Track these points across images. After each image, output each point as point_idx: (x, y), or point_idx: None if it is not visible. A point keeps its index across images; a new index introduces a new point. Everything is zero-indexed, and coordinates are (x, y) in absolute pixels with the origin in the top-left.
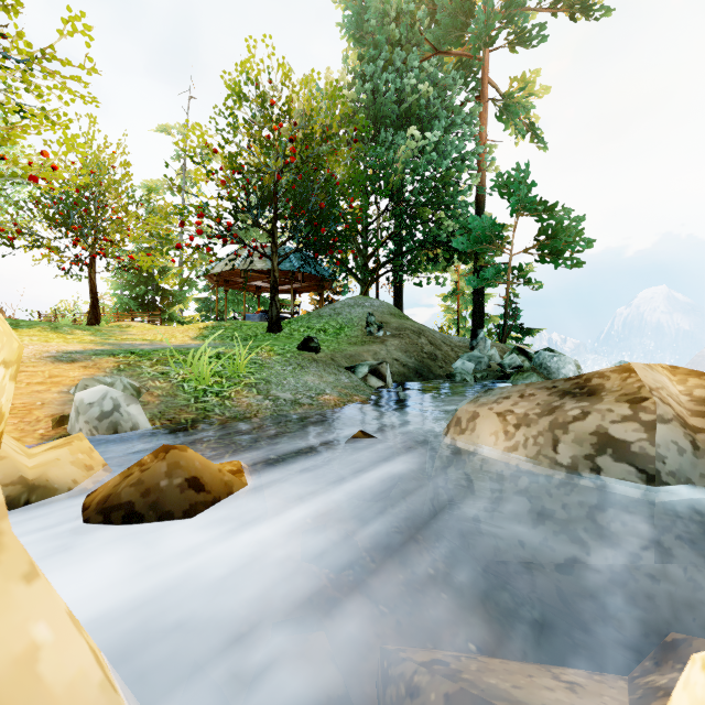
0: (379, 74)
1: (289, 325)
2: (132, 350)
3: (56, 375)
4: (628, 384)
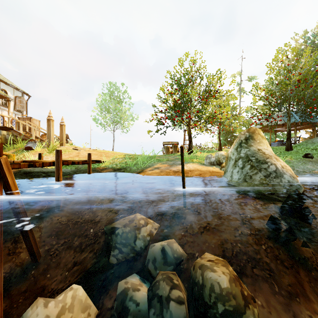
0: None
1: (295, 147)
2: None
3: None
4: None
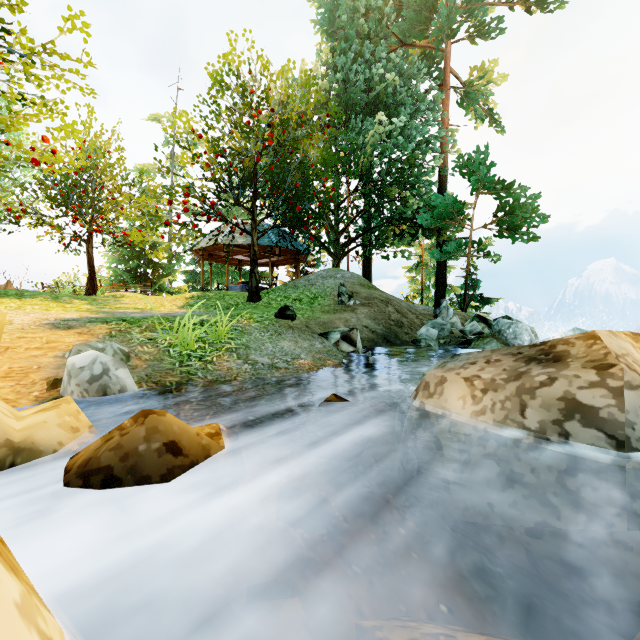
0: (350, 65)
1: (267, 295)
2: (124, 318)
3: (53, 340)
4: (594, 351)
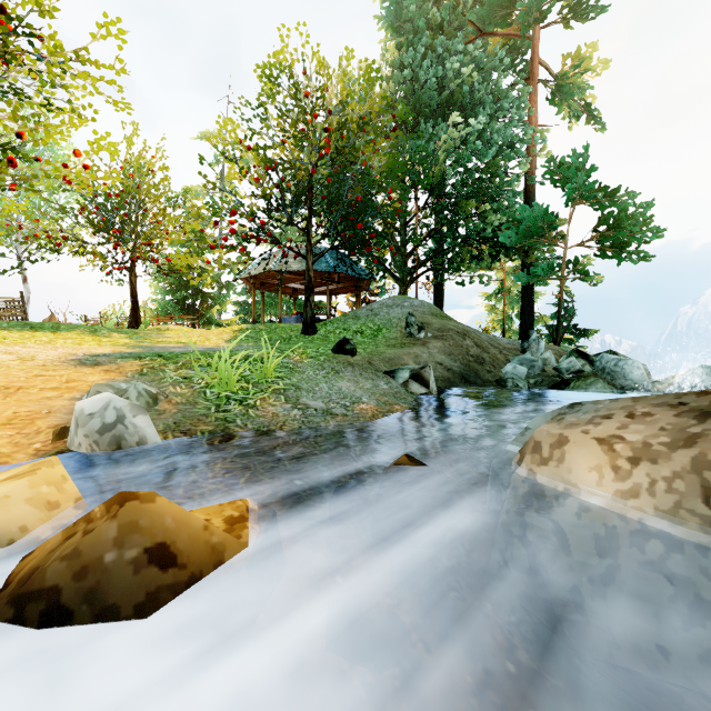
0: (419, 61)
1: (324, 327)
2: (161, 353)
3: (74, 379)
4: None
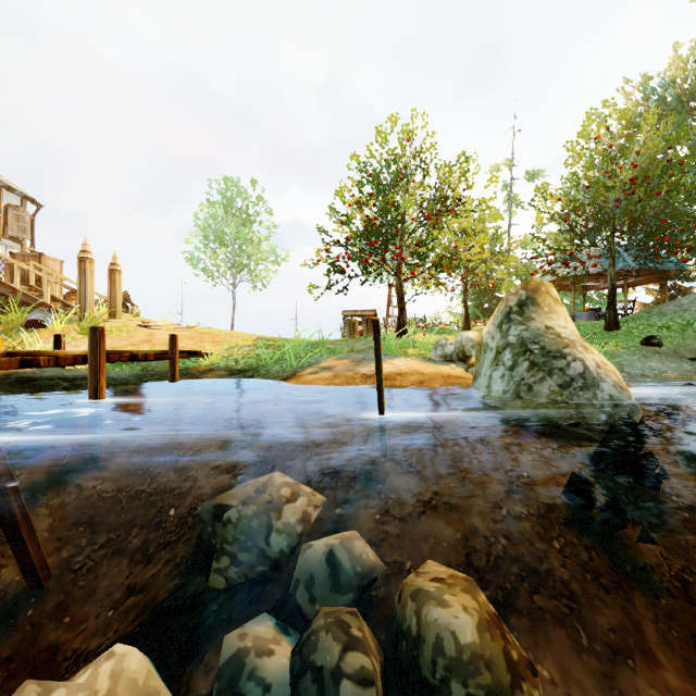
0: None
1: (625, 324)
2: None
3: None
4: None
